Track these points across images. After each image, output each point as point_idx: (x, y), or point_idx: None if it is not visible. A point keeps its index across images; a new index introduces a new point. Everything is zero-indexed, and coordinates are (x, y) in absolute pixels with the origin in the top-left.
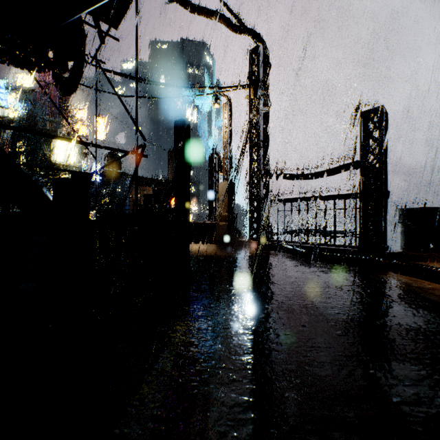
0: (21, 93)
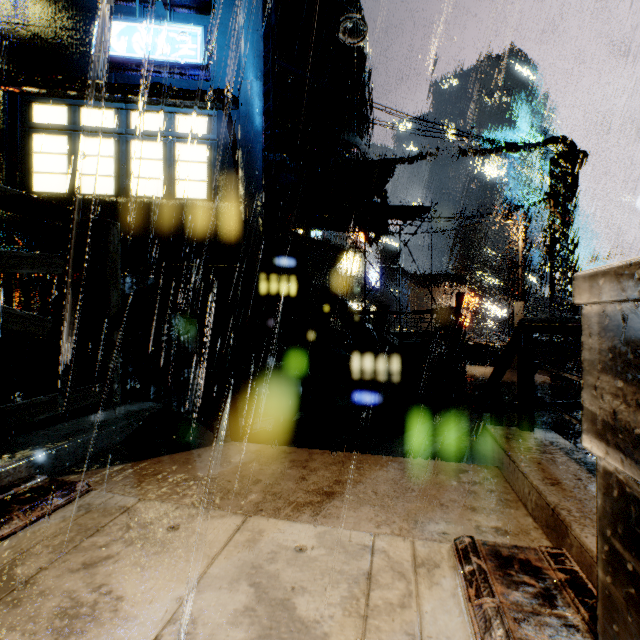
0: None
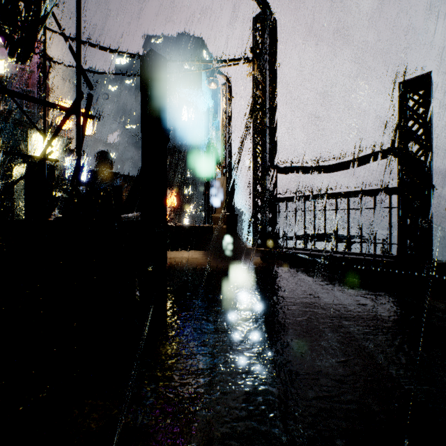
0: None
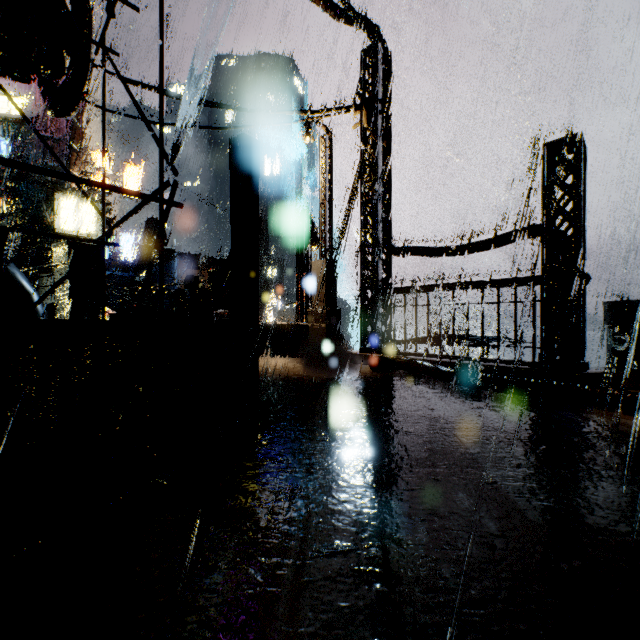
0: (7, 124)
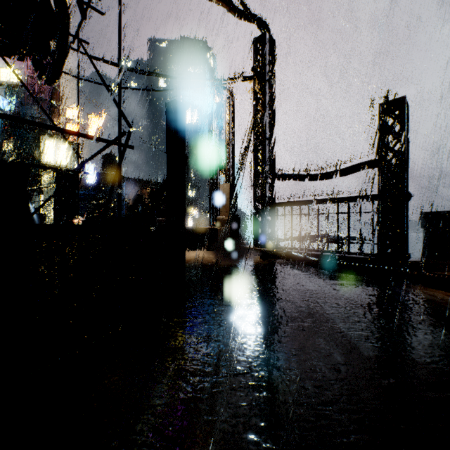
0: (7, 89)
